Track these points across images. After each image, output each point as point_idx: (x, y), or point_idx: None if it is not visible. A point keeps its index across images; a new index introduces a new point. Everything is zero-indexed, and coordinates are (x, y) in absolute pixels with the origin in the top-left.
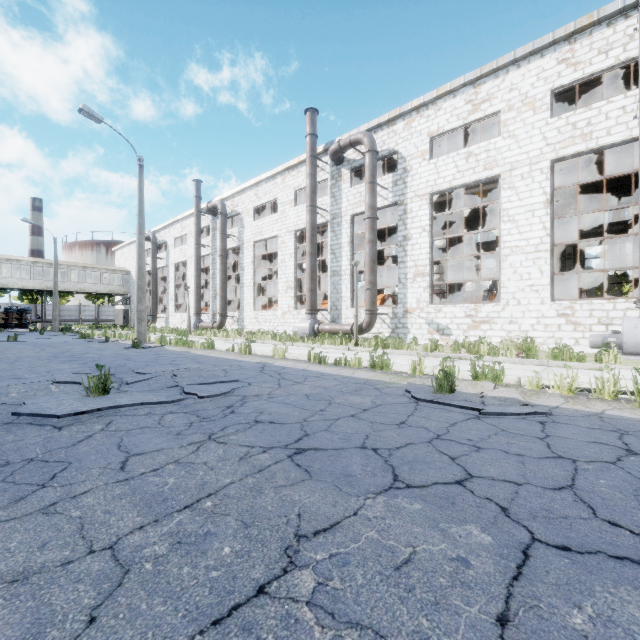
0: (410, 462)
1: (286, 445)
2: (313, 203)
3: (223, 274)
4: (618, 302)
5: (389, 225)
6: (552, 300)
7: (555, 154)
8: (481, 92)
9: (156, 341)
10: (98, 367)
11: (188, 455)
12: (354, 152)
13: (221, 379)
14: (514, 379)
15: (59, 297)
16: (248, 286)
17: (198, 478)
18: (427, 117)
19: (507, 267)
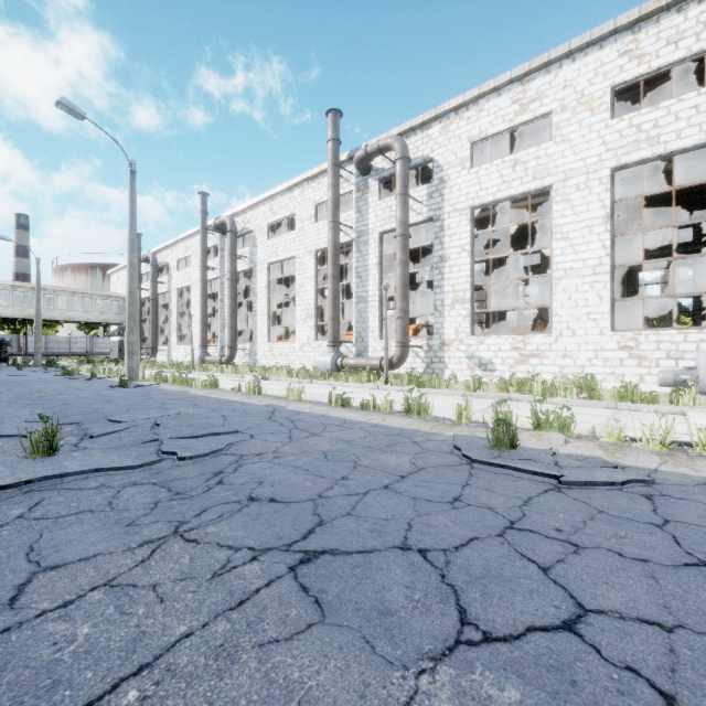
0: (480, 579)
1: (289, 545)
2: (336, 218)
3: (233, 300)
4: (690, 333)
5: (423, 244)
6: (612, 330)
7: (616, 161)
8: (530, 90)
9: (150, 378)
10: (42, 418)
11: (132, 568)
12: (383, 160)
13: (216, 430)
14: (587, 429)
15: (46, 327)
16: (261, 314)
17: (132, 624)
18: (467, 119)
19: (560, 292)
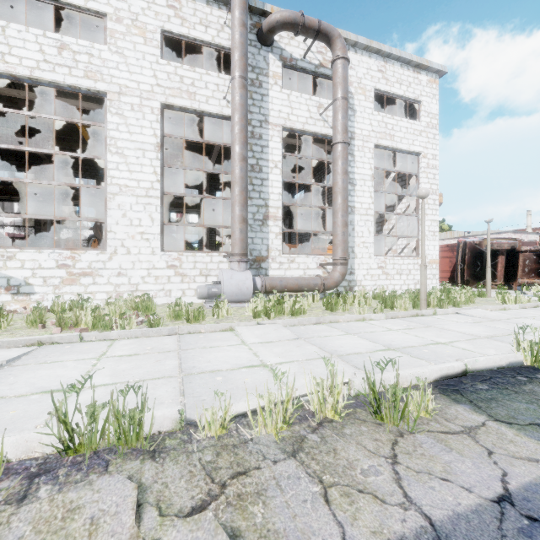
0: None
1: None
2: None
3: None
4: (214, 255)
5: None
6: (162, 251)
7: (165, 98)
8: None
9: None
10: None
11: None
12: None
13: None
14: (171, 417)
15: None
16: None
17: None
18: None
19: (115, 208)
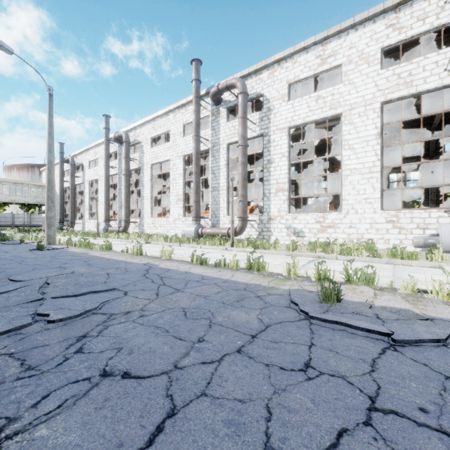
0: None
1: None
2: (197, 133)
3: (127, 189)
4: (432, 211)
5: (256, 152)
6: (382, 210)
7: (384, 97)
8: (327, 49)
9: (64, 243)
10: None
11: None
12: (229, 95)
13: (96, 288)
14: (386, 282)
15: None
16: (147, 199)
17: None
18: (286, 68)
19: (347, 184)
